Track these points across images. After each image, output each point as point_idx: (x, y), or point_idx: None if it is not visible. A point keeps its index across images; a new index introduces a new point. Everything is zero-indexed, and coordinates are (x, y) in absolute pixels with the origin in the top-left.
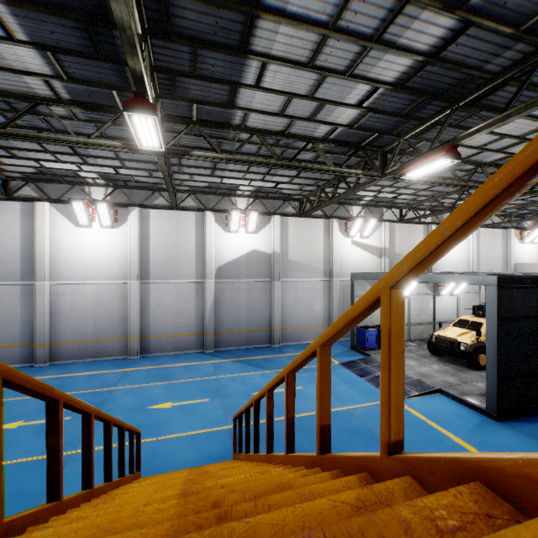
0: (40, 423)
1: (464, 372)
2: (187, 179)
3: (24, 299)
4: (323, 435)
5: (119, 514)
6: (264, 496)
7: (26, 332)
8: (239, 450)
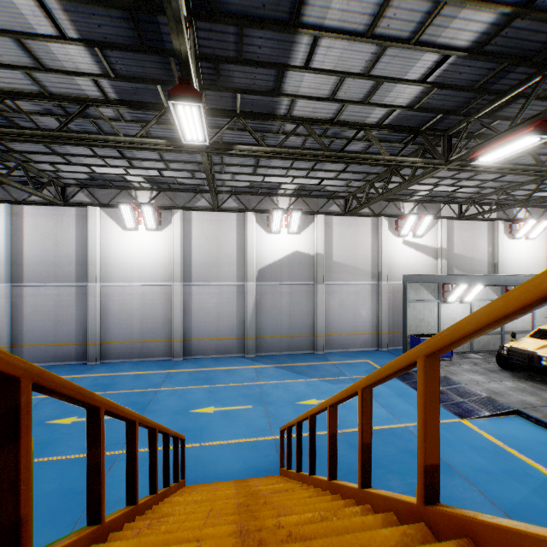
0: None
1: (546, 392)
2: (228, 179)
3: (78, 300)
4: (428, 479)
5: None
6: None
7: (80, 331)
8: (289, 466)
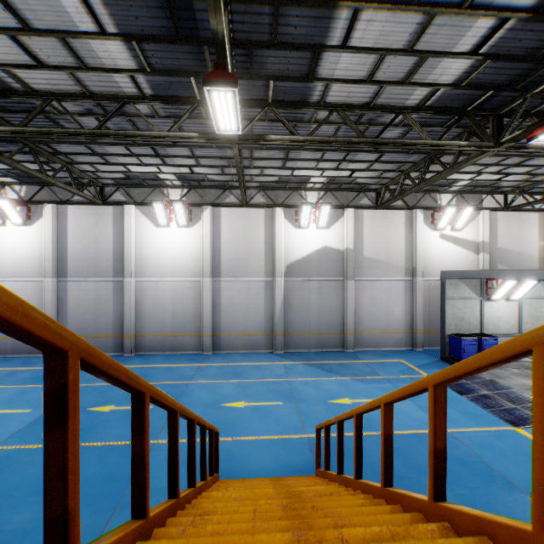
0: (127, 409)
1: None
2: (257, 174)
3: (115, 294)
4: None
5: None
6: None
7: (116, 324)
8: (326, 467)
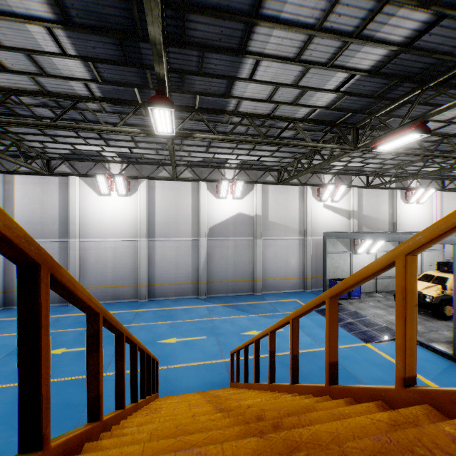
0: (77, 350)
1: (429, 322)
2: (185, 155)
3: (61, 253)
4: (331, 370)
5: (181, 421)
6: (295, 414)
7: None
8: (238, 379)
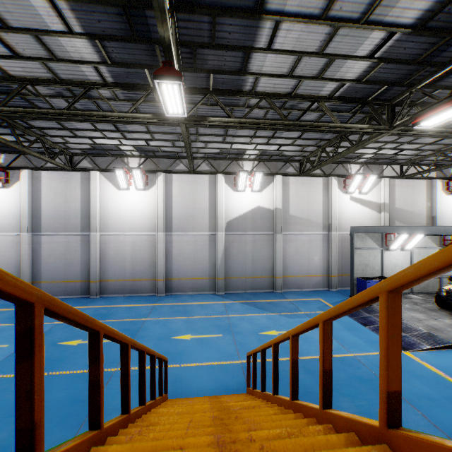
0: None
1: None
2: (202, 147)
3: (82, 246)
4: (391, 404)
5: None
6: None
7: (84, 271)
8: (254, 386)
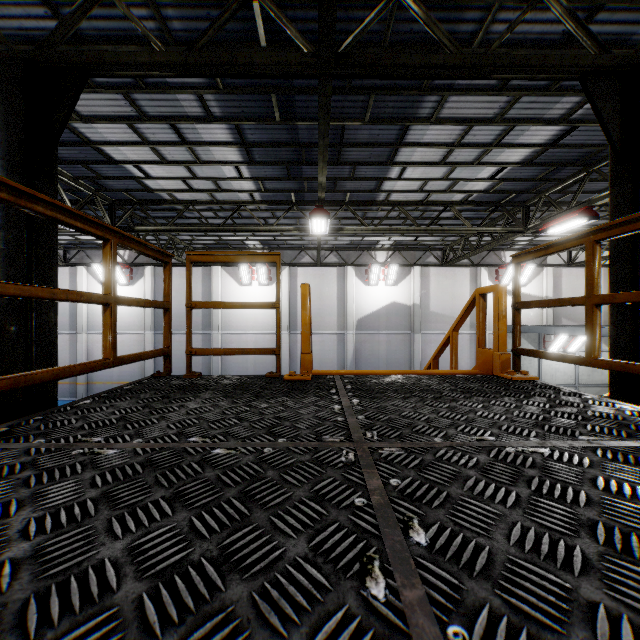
0: None
1: None
2: (331, 239)
3: (204, 346)
4: None
5: None
6: None
7: (205, 372)
8: None
